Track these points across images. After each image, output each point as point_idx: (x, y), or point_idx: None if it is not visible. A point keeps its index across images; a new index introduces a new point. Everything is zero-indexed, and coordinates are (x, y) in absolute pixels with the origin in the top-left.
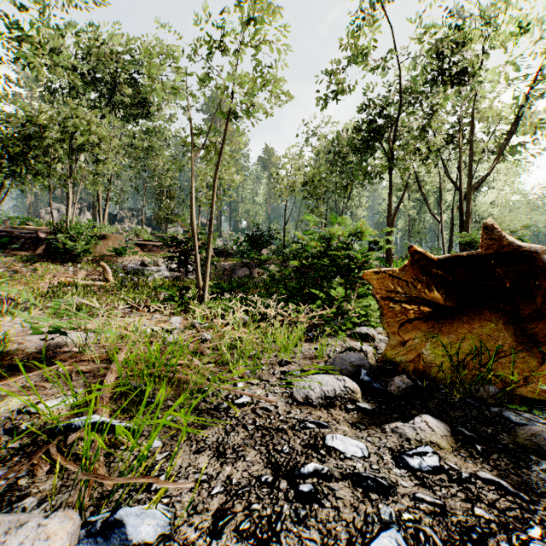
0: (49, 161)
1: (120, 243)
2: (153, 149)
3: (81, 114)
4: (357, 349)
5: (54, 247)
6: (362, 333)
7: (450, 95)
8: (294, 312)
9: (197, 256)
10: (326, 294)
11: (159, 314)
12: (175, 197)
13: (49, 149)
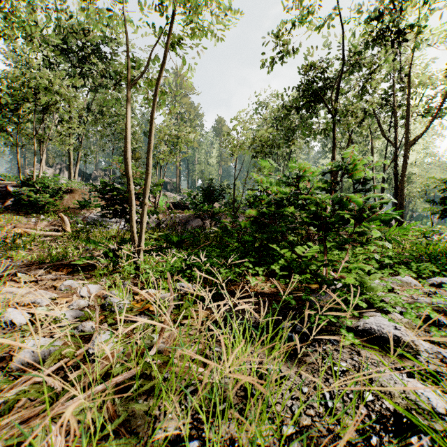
0: (17, 120)
1: (86, 197)
2: (119, 115)
3: (45, 76)
4: (424, 407)
5: (20, 200)
6: (386, 336)
7: (391, 57)
8: (253, 277)
9: (132, 204)
10: (298, 255)
11: (78, 277)
12: (139, 158)
13: (18, 109)
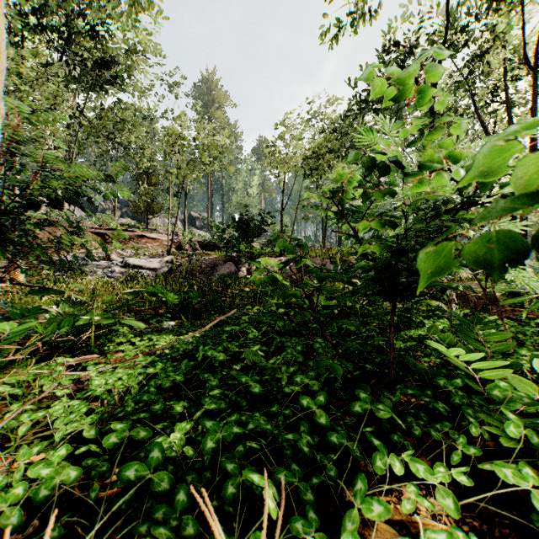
0: None
1: None
2: (127, 125)
3: None
4: None
5: None
6: None
7: (516, 22)
8: None
9: None
10: None
11: None
12: (157, 184)
13: None
